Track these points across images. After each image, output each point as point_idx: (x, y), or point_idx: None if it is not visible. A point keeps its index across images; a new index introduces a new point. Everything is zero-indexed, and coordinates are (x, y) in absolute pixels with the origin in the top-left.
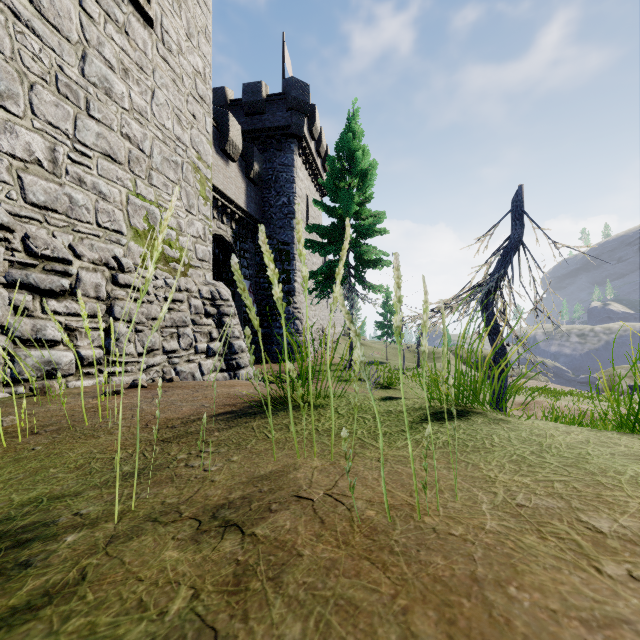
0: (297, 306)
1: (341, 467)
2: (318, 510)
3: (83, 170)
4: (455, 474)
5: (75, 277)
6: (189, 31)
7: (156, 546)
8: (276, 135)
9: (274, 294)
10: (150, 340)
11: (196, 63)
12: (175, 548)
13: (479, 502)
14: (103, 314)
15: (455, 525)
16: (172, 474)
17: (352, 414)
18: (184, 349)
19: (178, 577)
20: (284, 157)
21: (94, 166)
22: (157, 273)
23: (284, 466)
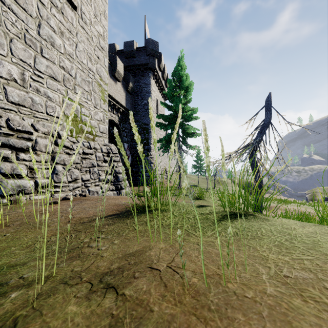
0: (152, 156)
1: (176, 248)
2: (163, 277)
3: (39, 85)
4: (243, 254)
5: (34, 141)
6: (95, 13)
7: (63, 302)
8: (141, 68)
9: (138, 149)
10: (75, 174)
11: (99, 30)
12: (75, 304)
13: (260, 273)
14: (49, 161)
15: (247, 290)
16: (79, 251)
17: (181, 215)
18: (93, 179)
19: (74, 326)
20: (145, 80)
21: (45, 83)
22: (78, 139)
23: (143, 247)
